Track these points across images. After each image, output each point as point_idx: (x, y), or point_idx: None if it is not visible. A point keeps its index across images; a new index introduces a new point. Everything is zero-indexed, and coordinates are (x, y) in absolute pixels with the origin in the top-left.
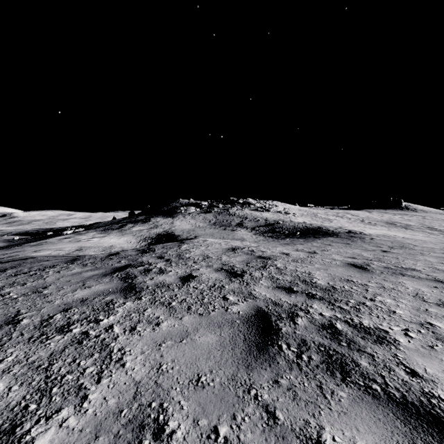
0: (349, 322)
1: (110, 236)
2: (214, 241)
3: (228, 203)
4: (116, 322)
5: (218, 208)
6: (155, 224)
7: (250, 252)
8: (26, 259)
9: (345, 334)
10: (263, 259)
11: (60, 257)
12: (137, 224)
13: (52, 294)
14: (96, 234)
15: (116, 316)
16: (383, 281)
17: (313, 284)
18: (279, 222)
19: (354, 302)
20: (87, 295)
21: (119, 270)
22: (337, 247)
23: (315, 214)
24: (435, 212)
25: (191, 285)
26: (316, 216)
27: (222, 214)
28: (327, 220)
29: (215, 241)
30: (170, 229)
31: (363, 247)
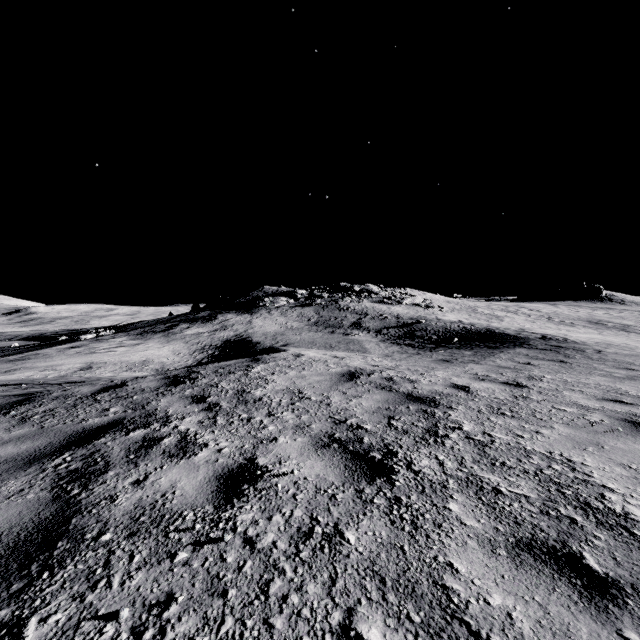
0: None
1: (148, 344)
2: (314, 356)
3: (337, 292)
4: None
5: (322, 299)
6: (222, 324)
7: (387, 382)
8: None
9: None
10: (423, 405)
11: (21, 389)
12: (195, 324)
13: None
14: (125, 341)
15: None
16: None
17: (633, 530)
18: (421, 321)
19: None
20: None
21: (80, 443)
22: (549, 369)
23: (473, 308)
24: None
25: (238, 523)
26: (476, 312)
27: (328, 307)
28: (495, 317)
29: (317, 356)
30: (245, 332)
31: (599, 369)
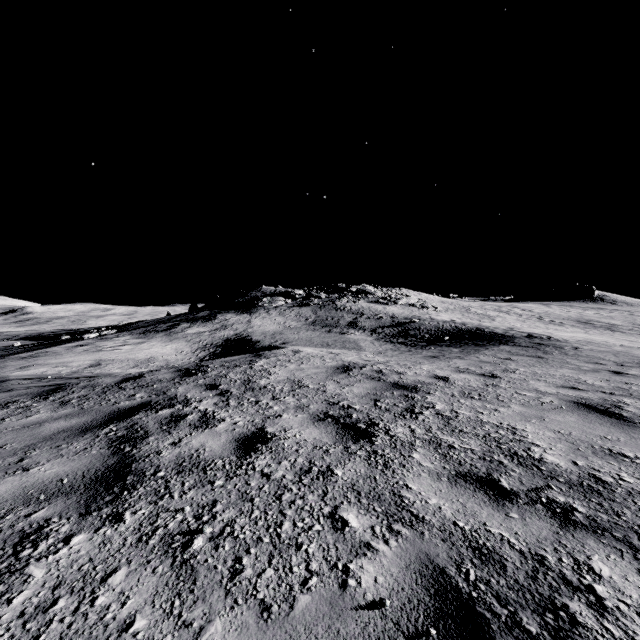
0: None
1: (151, 343)
2: (312, 352)
3: (334, 292)
4: None
5: (320, 299)
6: (222, 323)
7: (377, 374)
8: None
9: None
10: (405, 391)
11: (45, 381)
12: (196, 323)
13: None
14: (129, 340)
15: (5, 613)
16: None
17: (541, 467)
18: (415, 320)
19: None
20: (0, 499)
21: (119, 419)
22: (525, 364)
23: (466, 308)
24: None
25: (256, 465)
26: (469, 312)
27: (325, 307)
28: (487, 317)
29: (314, 352)
30: (245, 331)
31: (571, 364)
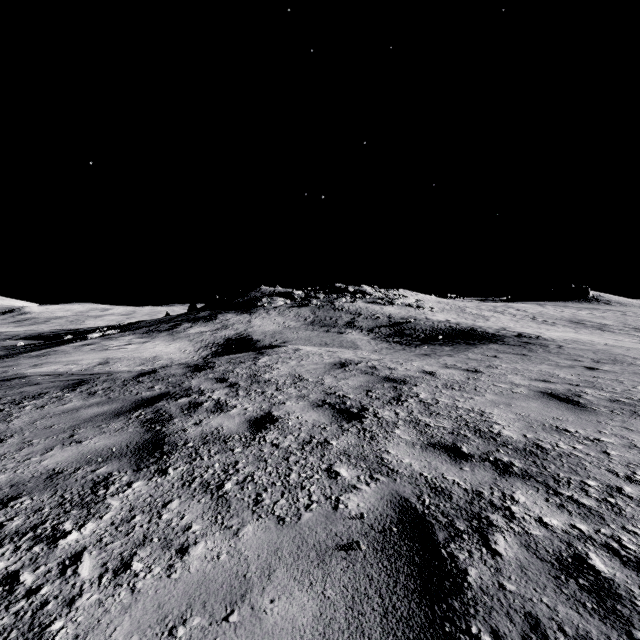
0: (617, 549)
1: (155, 342)
2: (311, 350)
3: (333, 292)
4: (93, 541)
5: (318, 300)
6: (223, 323)
7: (371, 369)
8: (8, 381)
9: (629, 596)
10: (394, 384)
11: (64, 377)
12: (197, 323)
13: (3, 458)
14: (133, 339)
15: (101, 523)
16: (625, 431)
17: (496, 439)
18: (410, 320)
19: (598, 485)
20: (67, 461)
21: (145, 405)
22: (509, 360)
23: (462, 309)
24: (638, 306)
25: (267, 438)
26: (464, 312)
27: (323, 308)
28: (481, 317)
29: (313, 350)
30: (245, 331)
31: (551, 360)
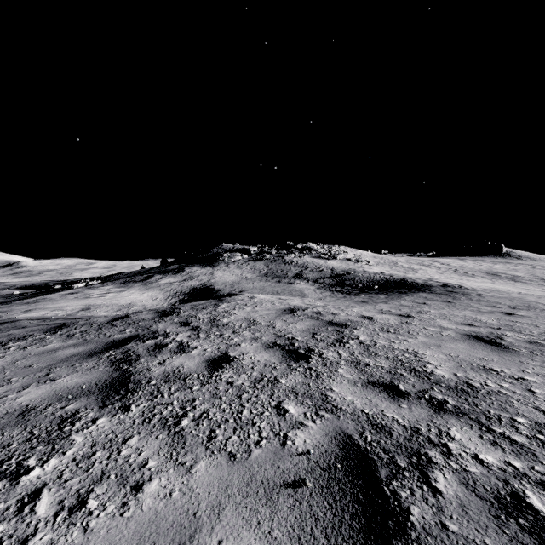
0: None
1: (130, 291)
2: (264, 298)
3: (283, 249)
4: (54, 477)
5: (271, 255)
6: (189, 275)
7: (316, 314)
8: (0, 324)
9: None
10: (337, 327)
11: (49, 321)
12: (167, 275)
13: None
14: (112, 288)
15: (63, 459)
16: None
17: (430, 377)
18: (350, 272)
19: (527, 422)
20: (40, 398)
21: (116, 347)
22: (437, 307)
23: (394, 263)
24: None
25: (222, 377)
26: (396, 265)
27: (276, 262)
28: (411, 270)
29: (266, 298)
30: (208, 281)
31: (473, 307)
